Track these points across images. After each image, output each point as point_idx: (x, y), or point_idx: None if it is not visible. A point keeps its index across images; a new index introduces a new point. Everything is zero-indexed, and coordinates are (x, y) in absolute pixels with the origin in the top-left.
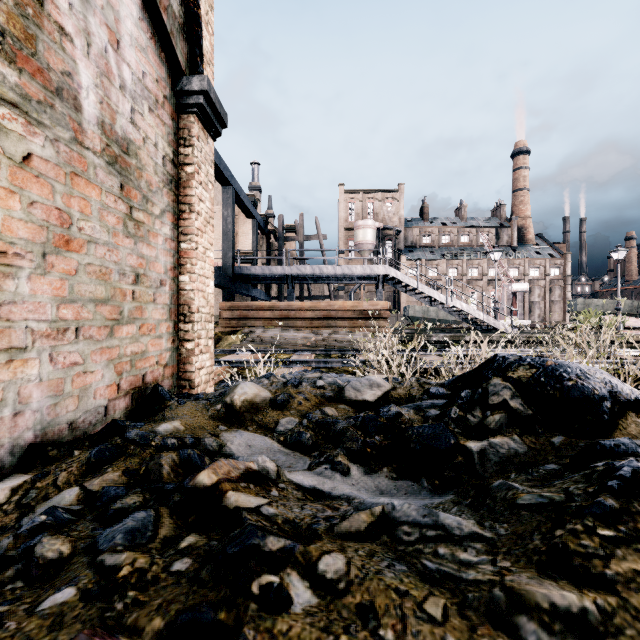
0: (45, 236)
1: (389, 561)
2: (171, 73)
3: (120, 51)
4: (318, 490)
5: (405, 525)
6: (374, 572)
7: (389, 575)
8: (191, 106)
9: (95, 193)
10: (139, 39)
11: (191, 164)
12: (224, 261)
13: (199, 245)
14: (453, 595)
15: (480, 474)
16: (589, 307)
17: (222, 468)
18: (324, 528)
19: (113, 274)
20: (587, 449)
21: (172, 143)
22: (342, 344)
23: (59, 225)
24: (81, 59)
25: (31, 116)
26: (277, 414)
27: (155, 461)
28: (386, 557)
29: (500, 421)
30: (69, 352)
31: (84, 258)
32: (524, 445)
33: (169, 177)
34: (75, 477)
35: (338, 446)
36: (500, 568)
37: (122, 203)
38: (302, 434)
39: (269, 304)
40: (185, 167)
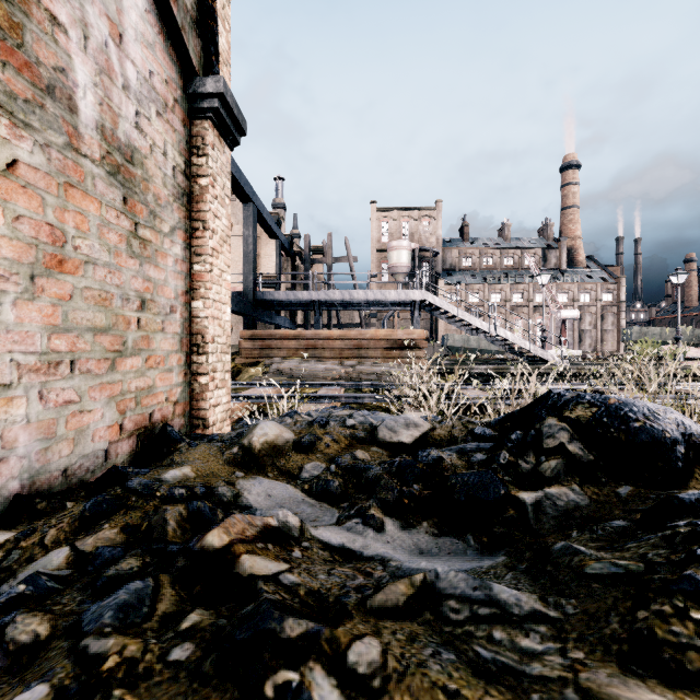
0: (34, 255)
1: (434, 647)
2: (182, 73)
3: (123, 46)
4: (348, 549)
5: (452, 599)
6: (416, 664)
7: (435, 668)
8: (205, 111)
9: (94, 207)
10: (145, 33)
11: (205, 176)
12: (245, 285)
13: (214, 267)
14: (514, 695)
15: (535, 531)
16: (646, 336)
17: (235, 526)
18: (355, 602)
19: (115, 299)
20: (662, 503)
21: (184, 152)
22: (374, 377)
23: (51, 243)
24: (77, 53)
25: (17, 117)
26: (301, 458)
27: (159, 515)
28: (430, 642)
29: (557, 468)
30: (63, 389)
31: (80, 281)
32: (585, 496)
33: (180, 190)
34: (66, 535)
35: (371, 496)
36: (572, 661)
37: (125, 219)
38: (330, 482)
39: (294, 333)
40: (198, 179)
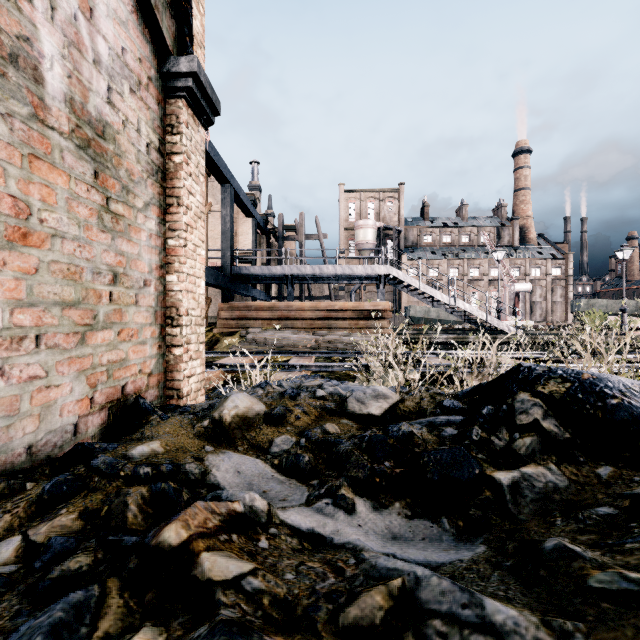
0: None
1: None
2: (157, 53)
3: (94, 21)
4: (317, 535)
5: (437, 618)
6: None
7: None
8: (179, 90)
9: (62, 180)
10: (118, 10)
11: (179, 153)
12: (222, 261)
13: (188, 242)
14: None
15: (514, 515)
16: (593, 307)
17: (196, 517)
18: (325, 617)
19: (85, 273)
20: None
21: (158, 130)
22: (343, 346)
23: (13, 215)
24: (43, 24)
25: None
26: (272, 431)
27: (120, 499)
28: None
29: (532, 446)
30: (27, 364)
31: (47, 254)
32: (564, 477)
33: (154, 167)
34: (20, 521)
35: (341, 474)
36: None
37: (96, 193)
38: (299, 457)
39: (268, 304)
40: (173, 157)
